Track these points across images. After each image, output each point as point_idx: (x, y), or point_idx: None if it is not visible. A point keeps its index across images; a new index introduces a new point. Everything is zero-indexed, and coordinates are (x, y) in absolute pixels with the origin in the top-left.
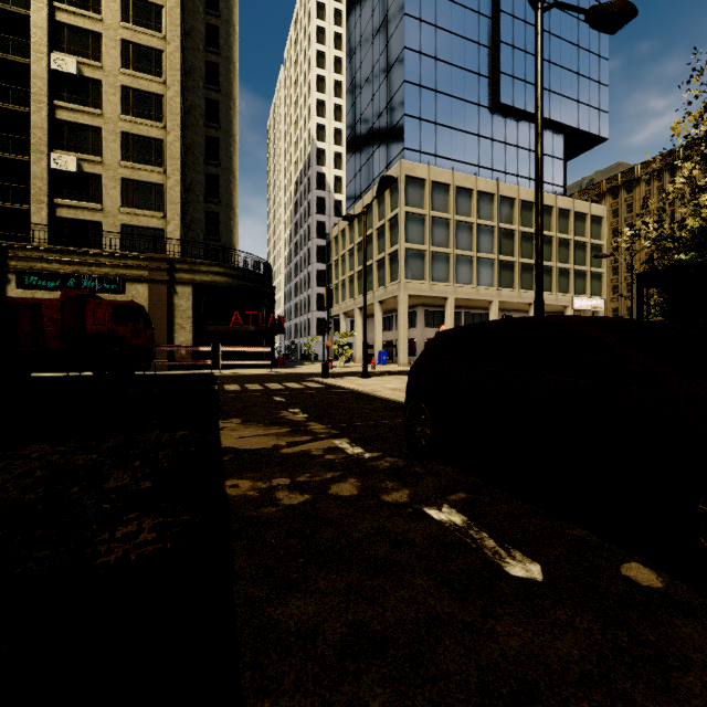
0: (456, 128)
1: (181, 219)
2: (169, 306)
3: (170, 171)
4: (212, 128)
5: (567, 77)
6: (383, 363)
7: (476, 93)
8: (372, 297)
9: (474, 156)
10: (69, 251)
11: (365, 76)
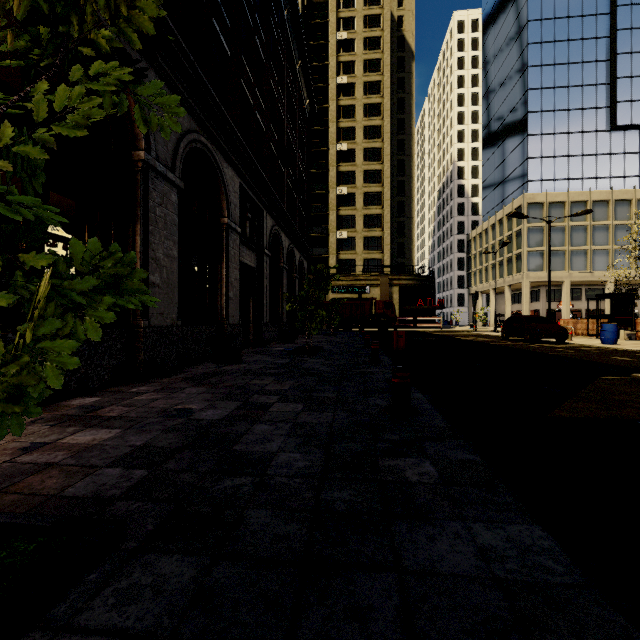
0: (574, 155)
1: (389, 252)
2: (388, 298)
3: (385, 229)
4: (400, 196)
5: None
6: None
7: (593, 123)
8: (503, 282)
9: (591, 171)
10: (349, 276)
11: (497, 124)
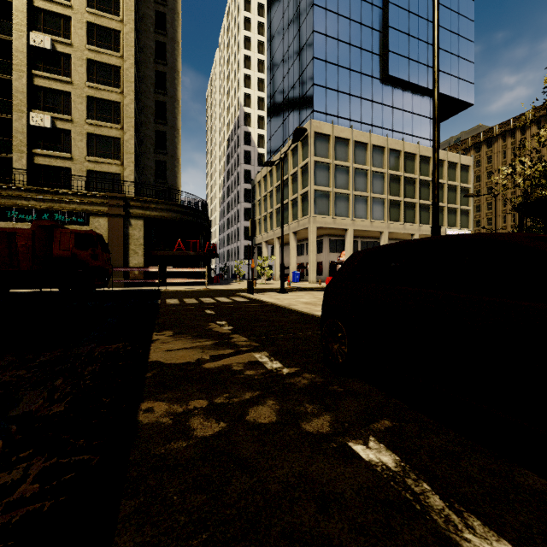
0: (354, 95)
1: (135, 166)
2: (125, 235)
3: (126, 128)
4: (160, 94)
5: (441, 55)
6: (297, 281)
7: (370, 67)
8: (288, 229)
9: (368, 117)
10: (43, 191)
11: (282, 55)
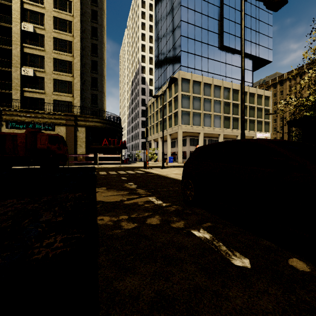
0: (204, 56)
1: (80, 97)
2: (75, 136)
3: (75, 76)
4: (94, 56)
5: (253, 34)
6: (171, 162)
7: (213, 41)
8: (166, 132)
9: (212, 69)
10: (29, 111)
11: (163, 33)
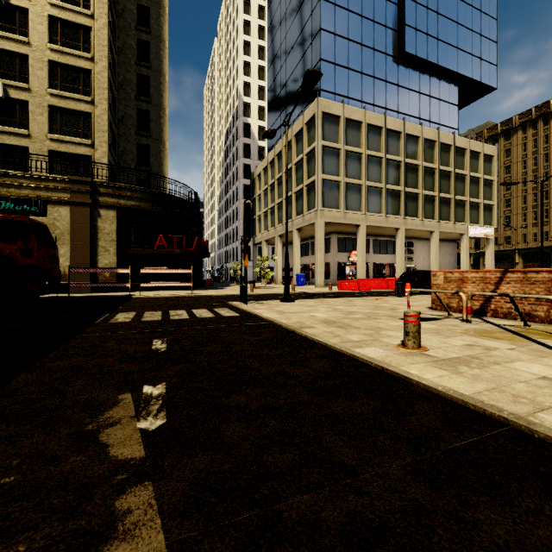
0: (366, 74)
1: (109, 147)
2: (92, 229)
3: (98, 100)
4: (143, 67)
5: (462, 33)
6: (301, 285)
7: (384, 43)
8: (291, 225)
9: (382, 99)
10: None
11: (284, 32)
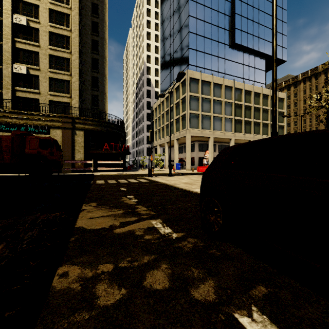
0: (214, 55)
1: (79, 98)
2: (72, 140)
3: (73, 74)
4: (95, 54)
5: (267, 31)
6: (178, 169)
7: (223, 38)
8: (173, 137)
9: (222, 68)
10: (21, 113)
11: (169, 31)
